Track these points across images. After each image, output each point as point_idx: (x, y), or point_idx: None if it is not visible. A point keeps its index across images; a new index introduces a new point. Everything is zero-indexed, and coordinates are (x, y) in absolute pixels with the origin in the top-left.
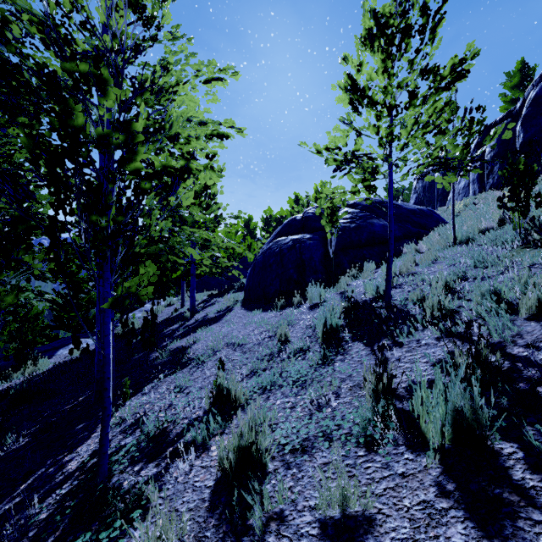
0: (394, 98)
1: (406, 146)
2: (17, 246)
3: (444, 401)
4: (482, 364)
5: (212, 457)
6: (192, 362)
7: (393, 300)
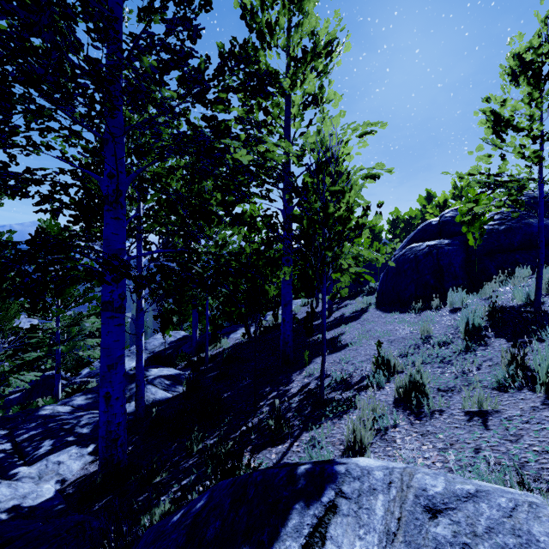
0: (541, 123)
1: None
2: (275, 266)
3: None
4: None
5: (387, 391)
6: (347, 347)
7: (544, 306)
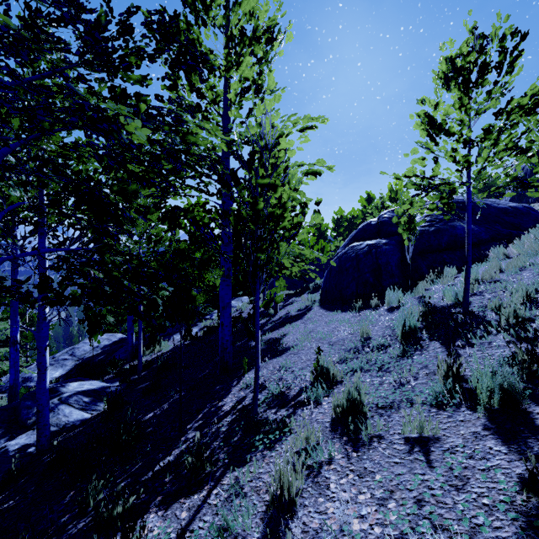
0: (470, 129)
1: (483, 170)
2: (203, 268)
3: (493, 378)
4: (538, 361)
5: (325, 408)
6: (288, 350)
7: (471, 306)
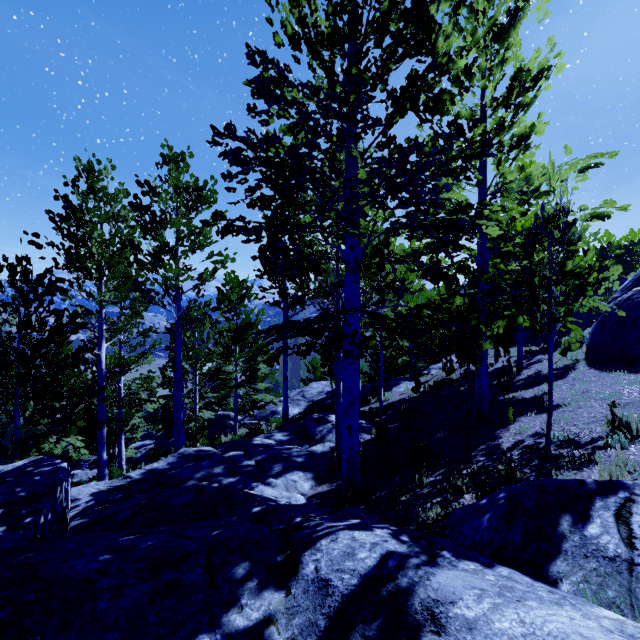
0: None
1: None
2: (489, 319)
3: None
4: None
5: (634, 452)
6: (559, 407)
7: None
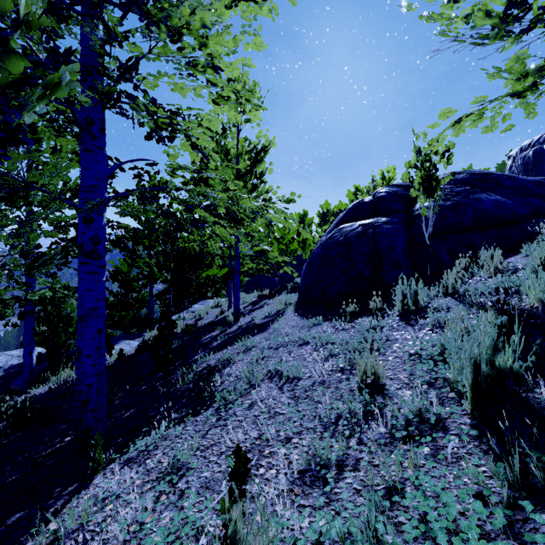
0: None
1: None
2: None
3: None
4: None
5: None
6: (213, 404)
7: None
